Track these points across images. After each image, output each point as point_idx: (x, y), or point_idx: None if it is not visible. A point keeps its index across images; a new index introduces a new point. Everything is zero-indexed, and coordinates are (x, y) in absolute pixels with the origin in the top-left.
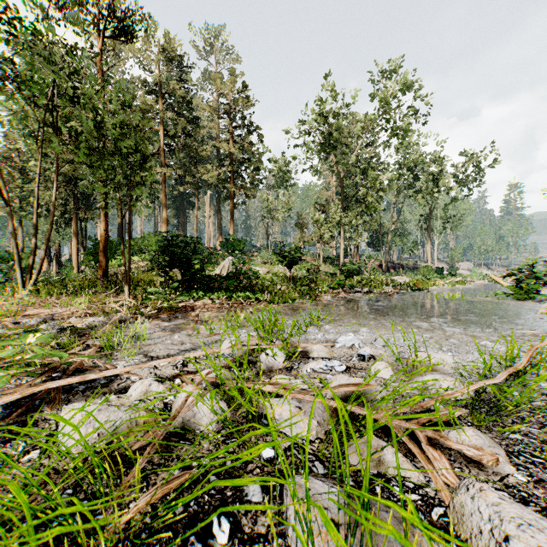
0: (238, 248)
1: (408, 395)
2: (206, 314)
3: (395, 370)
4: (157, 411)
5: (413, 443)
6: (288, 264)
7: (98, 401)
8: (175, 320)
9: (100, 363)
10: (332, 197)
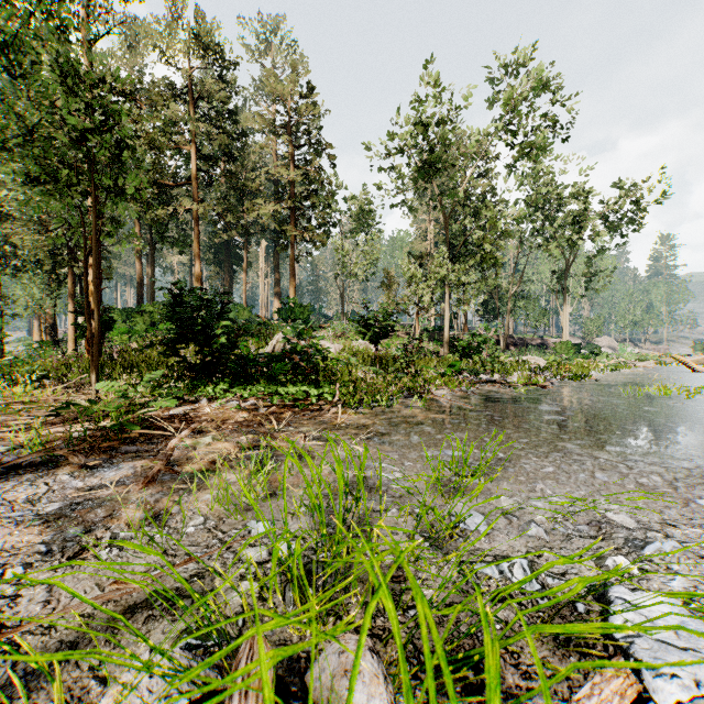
0: (301, 316)
1: None
2: (201, 442)
3: None
4: None
5: None
6: (373, 337)
7: None
8: (111, 467)
9: None
10: (429, 248)
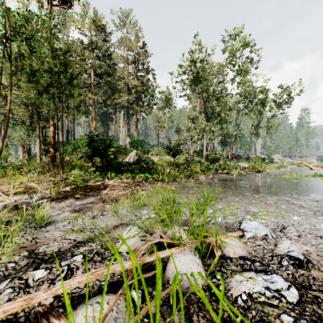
0: (140, 145)
1: None
2: (114, 192)
3: None
4: None
5: None
6: (173, 154)
7: None
8: (87, 199)
9: None
10: (197, 114)
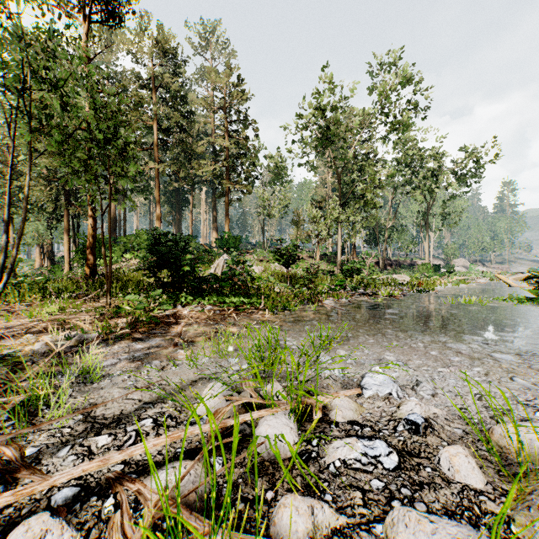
0: (234, 245)
1: None
2: (191, 328)
3: (490, 474)
4: None
5: None
6: (285, 263)
7: None
8: (152, 340)
9: None
10: (328, 193)
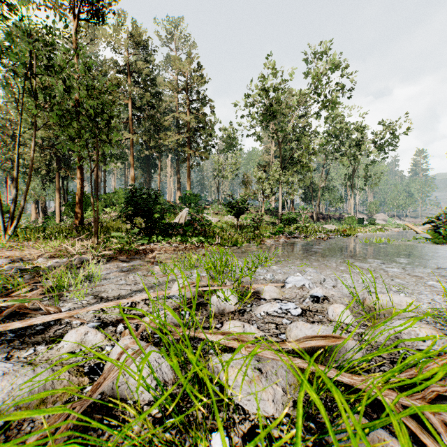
0: (194, 201)
1: (378, 345)
2: (162, 255)
3: (356, 314)
4: (85, 370)
5: (427, 434)
6: (236, 214)
7: (23, 353)
8: (133, 261)
9: (42, 306)
10: (271, 159)
